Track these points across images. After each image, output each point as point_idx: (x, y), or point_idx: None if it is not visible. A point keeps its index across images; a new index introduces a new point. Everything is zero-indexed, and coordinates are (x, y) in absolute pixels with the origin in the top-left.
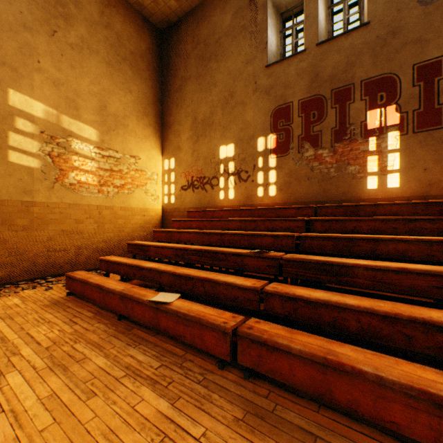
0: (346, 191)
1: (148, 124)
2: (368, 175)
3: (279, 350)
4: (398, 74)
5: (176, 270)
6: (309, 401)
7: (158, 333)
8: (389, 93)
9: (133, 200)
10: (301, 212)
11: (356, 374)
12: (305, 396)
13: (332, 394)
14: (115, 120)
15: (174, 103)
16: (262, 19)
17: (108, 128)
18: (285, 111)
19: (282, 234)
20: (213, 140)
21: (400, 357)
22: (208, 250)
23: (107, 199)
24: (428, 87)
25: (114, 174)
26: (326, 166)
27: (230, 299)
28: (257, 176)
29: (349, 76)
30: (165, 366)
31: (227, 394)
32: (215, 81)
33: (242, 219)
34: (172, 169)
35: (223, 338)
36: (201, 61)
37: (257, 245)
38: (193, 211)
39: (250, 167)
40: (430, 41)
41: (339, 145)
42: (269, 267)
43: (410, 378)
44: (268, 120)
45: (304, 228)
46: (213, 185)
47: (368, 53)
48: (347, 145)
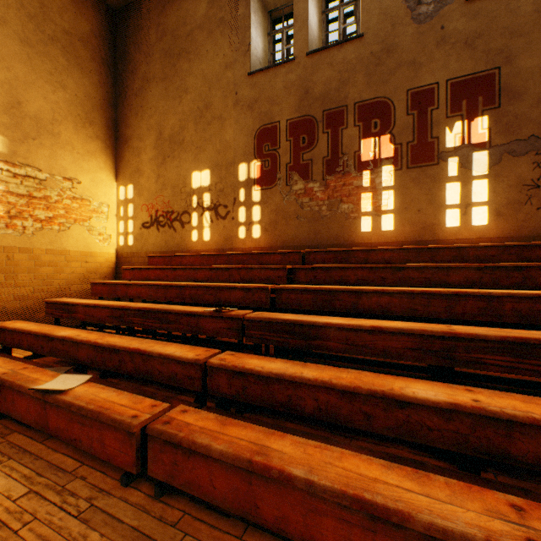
0: (339, 234)
1: (93, 136)
2: (362, 215)
3: (197, 453)
4: (392, 99)
5: (99, 339)
6: (236, 520)
7: (52, 437)
8: (383, 121)
9: (68, 240)
10: (287, 258)
11: (284, 482)
12: (233, 514)
13: (259, 510)
14: (38, 125)
15: (133, 110)
16: (244, 14)
17: (24, 135)
18: (271, 132)
19: (254, 286)
20: (184, 163)
21: (372, 437)
22: (155, 309)
23: (23, 237)
24: (421, 117)
25: (35, 202)
26: (317, 203)
27: (167, 377)
28: (238, 213)
29: (342, 96)
30: (33, 493)
31: (115, 530)
32: (187, 86)
33: (213, 267)
34: (130, 199)
35: (128, 440)
36: (168, 57)
37: (224, 301)
38: (156, 256)
39: (230, 201)
40: (424, 66)
41: (331, 177)
42: (230, 330)
43: (347, 479)
44: (252, 142)
45: (286, 279)
46: (184, 222)
47: (362, 71)
48: (340, 178)
